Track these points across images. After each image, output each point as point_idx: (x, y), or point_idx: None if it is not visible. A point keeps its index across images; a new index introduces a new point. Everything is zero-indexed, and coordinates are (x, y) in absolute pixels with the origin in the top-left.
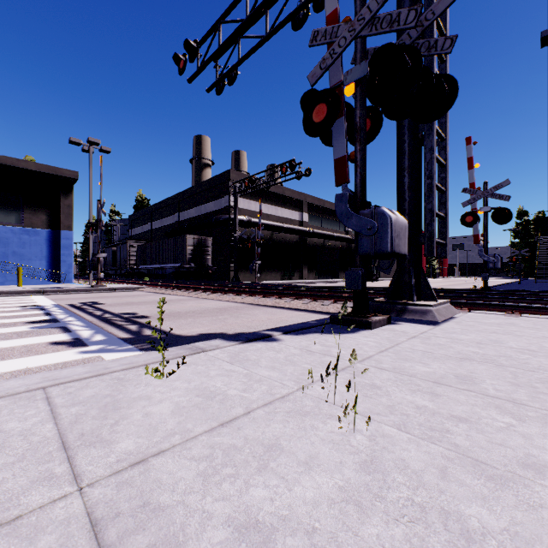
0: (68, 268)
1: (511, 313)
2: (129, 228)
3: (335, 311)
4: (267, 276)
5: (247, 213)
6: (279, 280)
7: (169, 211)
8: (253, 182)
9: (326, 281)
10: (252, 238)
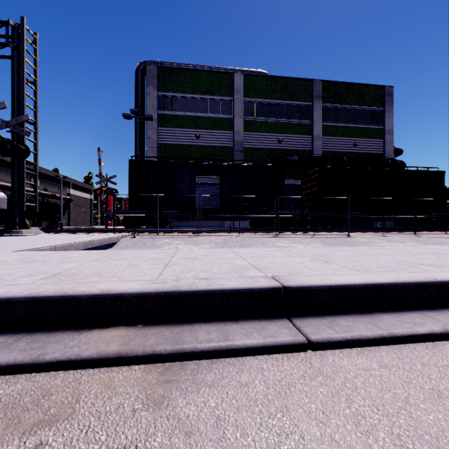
0: None
1: (69, 233)
2: None
3: None
4: None
5: None
6: None
7: None
8: None
9: None
10: None
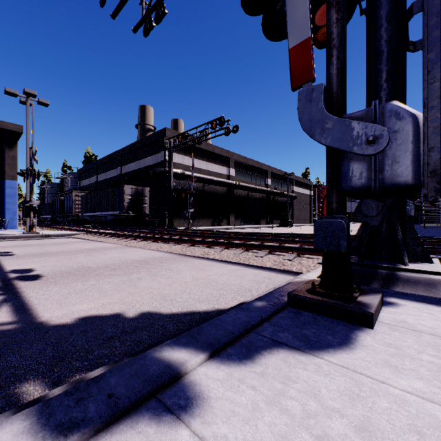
0: (13, 215)
1: None
2: (78, 180)
3: (272, 265)
4: (199, 222)
5: (181, 167)
6: (210, 226)
7: (112, 165)
8: (186, 138)
9: (250, 227)
10: (185, 189)
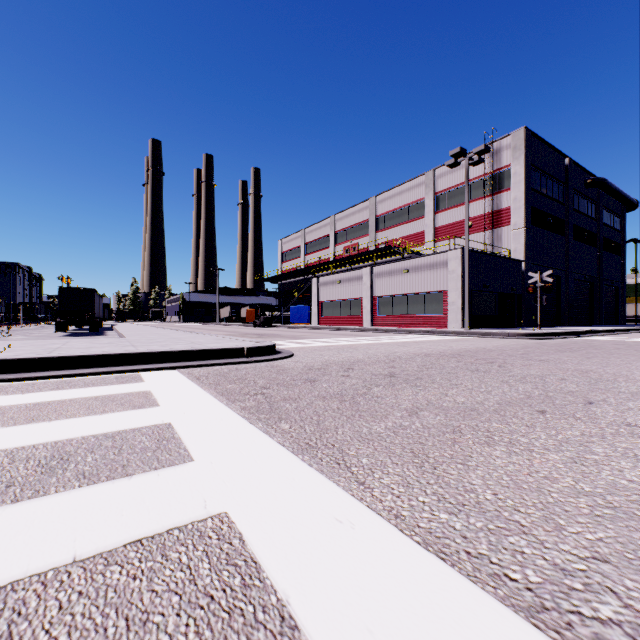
0: None
1: None
2: None
3: None
4: None
5: None
6: None
7: None
8: None
9: None
10: None
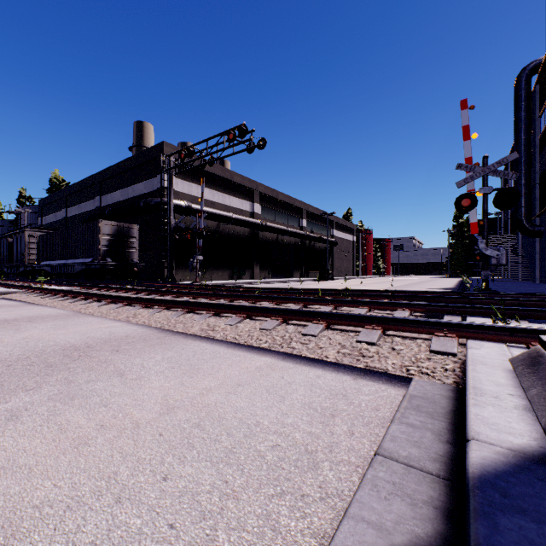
0: None
1: None
2: (39, 215)
3: (341, 356)
4: (212, 274)
5: (186, 198)
6: (227, 279)
7: (88, 194)
8: (192, 154)
9: (281, 280)
10: (193, 229)
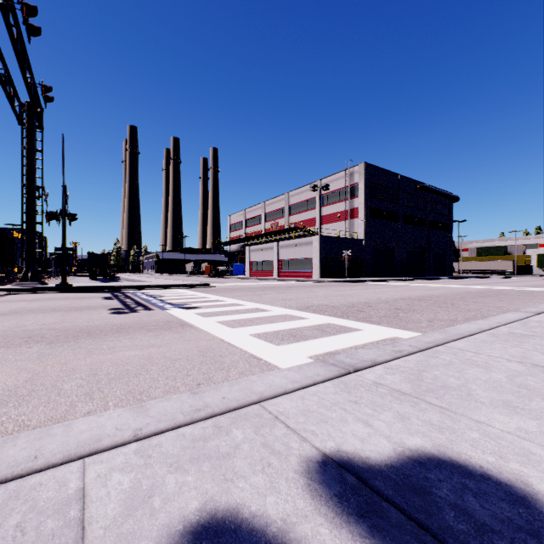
0: None
1: None
2: None
3: (1, 293)
4: None
5: None
6: None
7: None
8: None
9: None
10: None
